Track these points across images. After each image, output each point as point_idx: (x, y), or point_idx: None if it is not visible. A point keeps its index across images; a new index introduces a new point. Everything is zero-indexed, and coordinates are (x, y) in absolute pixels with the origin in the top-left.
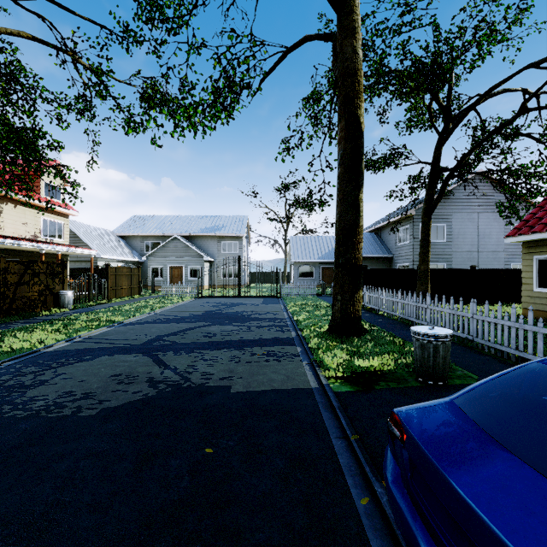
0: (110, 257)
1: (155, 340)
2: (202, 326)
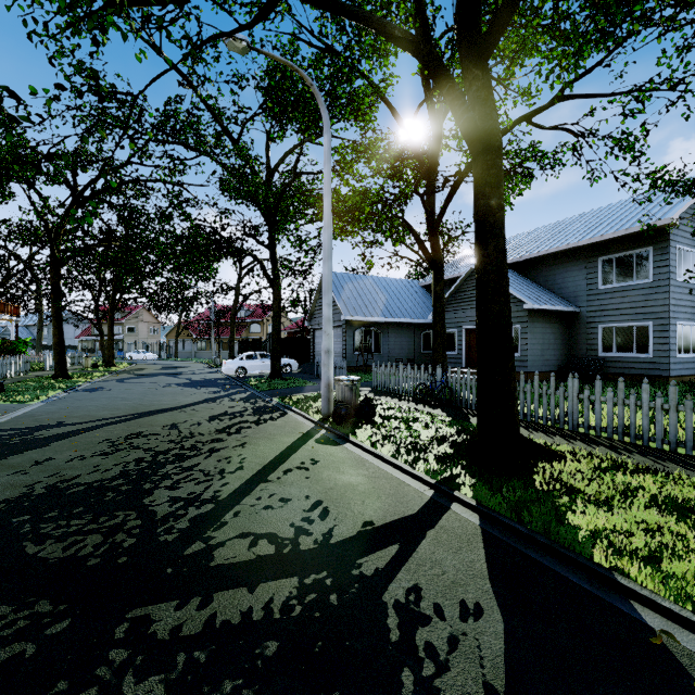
0: None
1: None
2: None
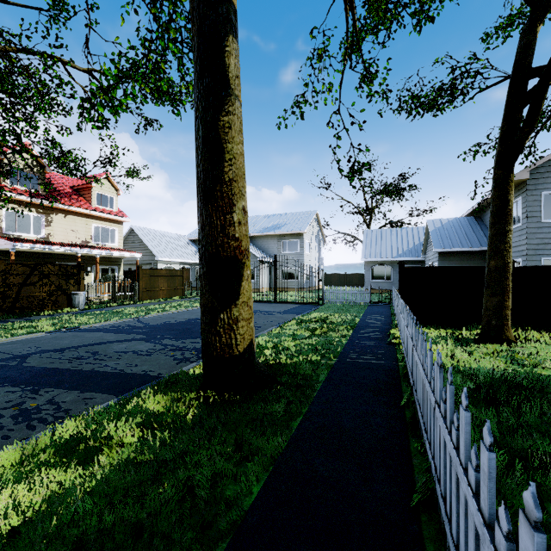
0: (170, 260)
1: (16, 357)
2: (124, 340)
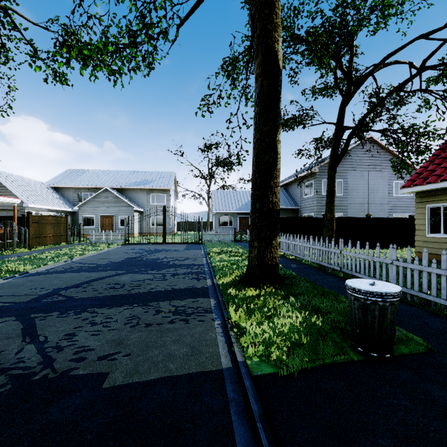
0: (39, 206)
1: (47, 295)
2: (115, 275)
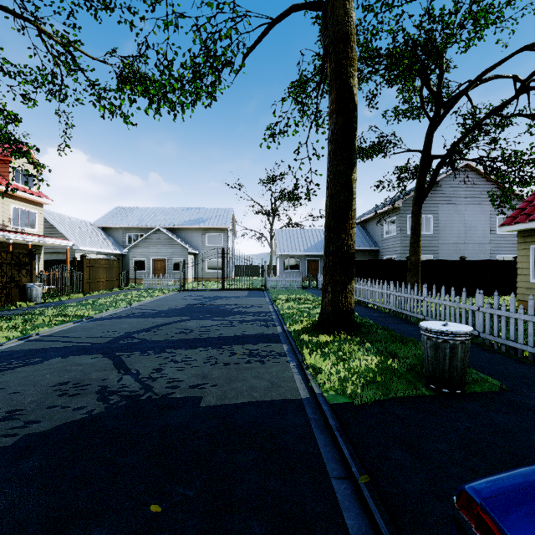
0: (89, 249)
1: (122, 338)
2: (180, 320)
